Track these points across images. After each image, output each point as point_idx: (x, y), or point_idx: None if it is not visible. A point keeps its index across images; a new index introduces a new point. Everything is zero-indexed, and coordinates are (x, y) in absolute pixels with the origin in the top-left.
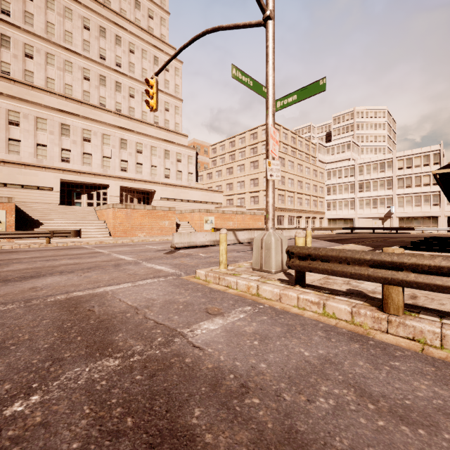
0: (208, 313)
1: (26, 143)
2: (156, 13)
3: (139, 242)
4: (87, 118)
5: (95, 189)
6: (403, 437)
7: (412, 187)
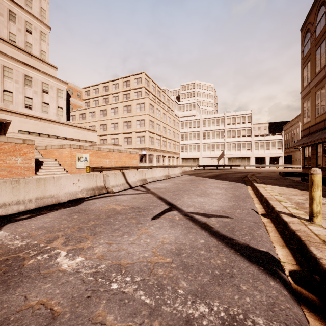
0: None
1: None
2: None
3: None
4: None
5: None
6: None
7: (235, 137)
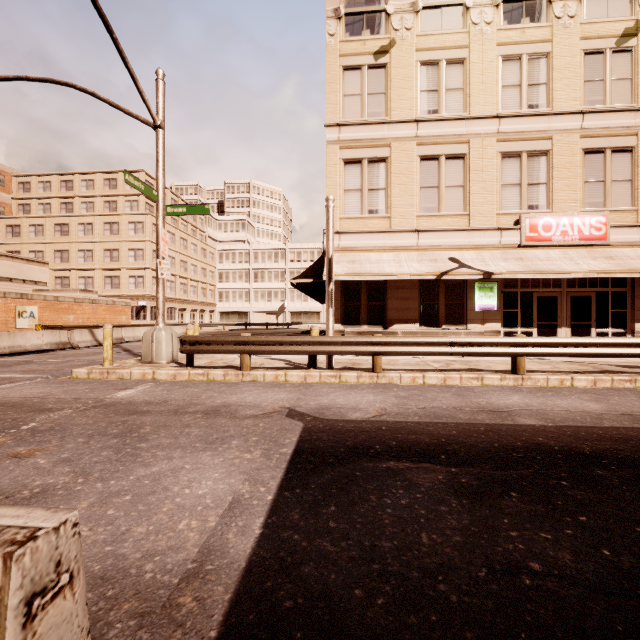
0: (118, 389)
1: None
2: None
3: None
4: None
5: None
6: (232, 396)
7: None
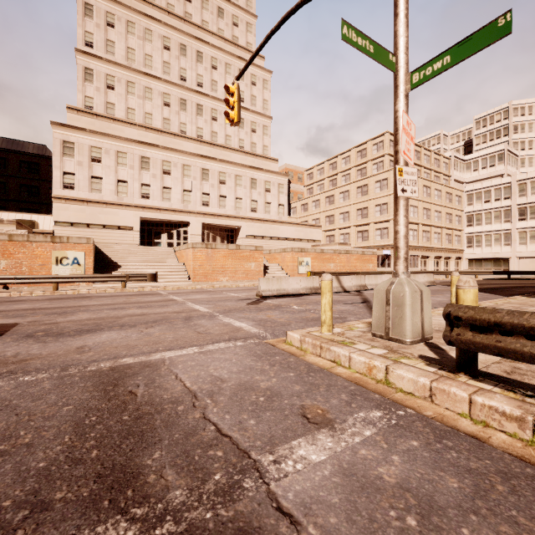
0: (306, 418)
1: (107, 180)
2: (241, 19)
3: (220, 288)
4: (167, 148)
5: (176, 227)
6: None
7: None
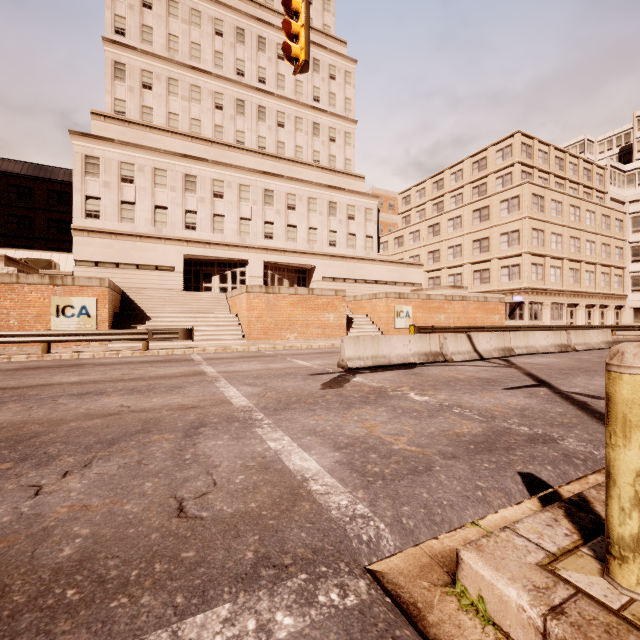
0: None
1: (142, 206)
2: None
3: (284, 349)
4: (218, 163)
5: (230, 267)
6: None
7: None
